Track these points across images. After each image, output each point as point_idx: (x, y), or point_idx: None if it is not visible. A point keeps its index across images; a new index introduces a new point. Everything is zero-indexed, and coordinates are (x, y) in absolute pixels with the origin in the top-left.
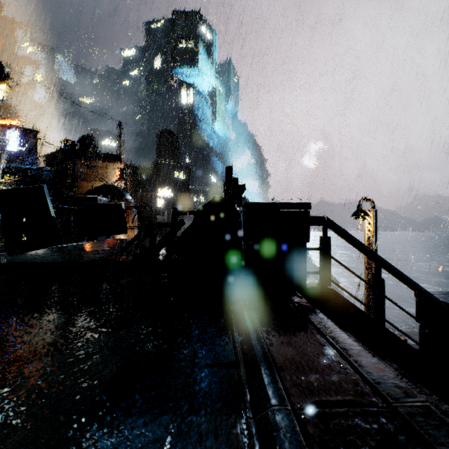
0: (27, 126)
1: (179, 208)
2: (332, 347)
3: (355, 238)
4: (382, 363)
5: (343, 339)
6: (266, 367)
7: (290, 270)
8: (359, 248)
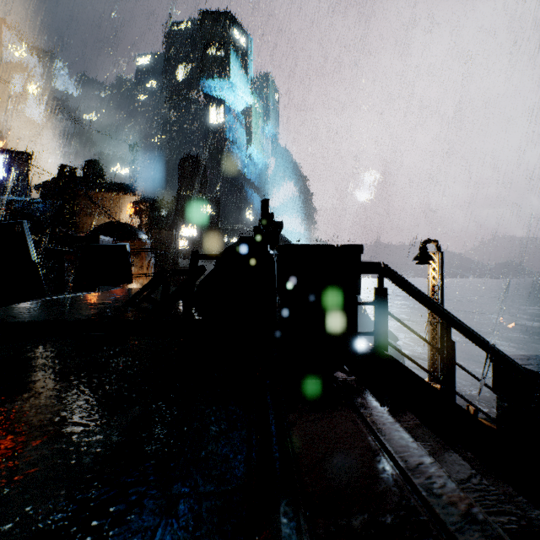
0: (17, 148)
1: (206, 250)
2: (390, 458)
3: (418, 289)
4: (463, 489)
5: (405, 444)
6: (288, 501)
7: (336, 331)
8: (424, 302)
